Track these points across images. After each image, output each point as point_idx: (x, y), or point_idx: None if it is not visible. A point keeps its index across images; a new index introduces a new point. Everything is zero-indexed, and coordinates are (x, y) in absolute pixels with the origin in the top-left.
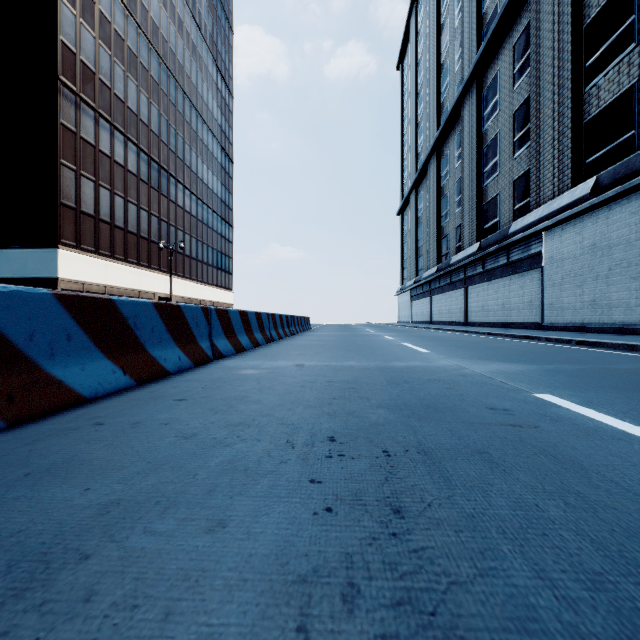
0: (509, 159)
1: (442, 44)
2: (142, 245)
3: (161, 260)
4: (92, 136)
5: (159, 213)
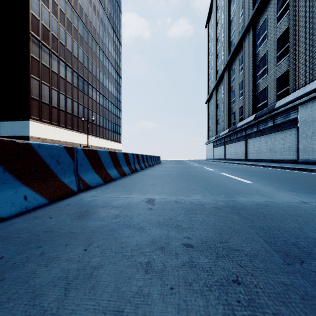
0: (273, 66)
1: (231, 9)
2: (74, 119)
3: (84, 127)
4: (48, 63)
5: (83, 103)
